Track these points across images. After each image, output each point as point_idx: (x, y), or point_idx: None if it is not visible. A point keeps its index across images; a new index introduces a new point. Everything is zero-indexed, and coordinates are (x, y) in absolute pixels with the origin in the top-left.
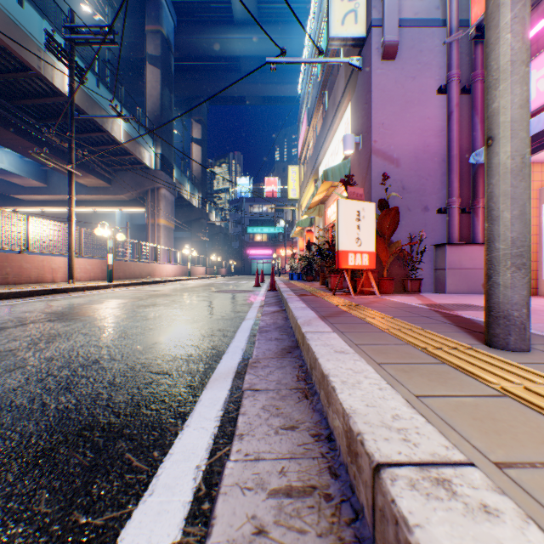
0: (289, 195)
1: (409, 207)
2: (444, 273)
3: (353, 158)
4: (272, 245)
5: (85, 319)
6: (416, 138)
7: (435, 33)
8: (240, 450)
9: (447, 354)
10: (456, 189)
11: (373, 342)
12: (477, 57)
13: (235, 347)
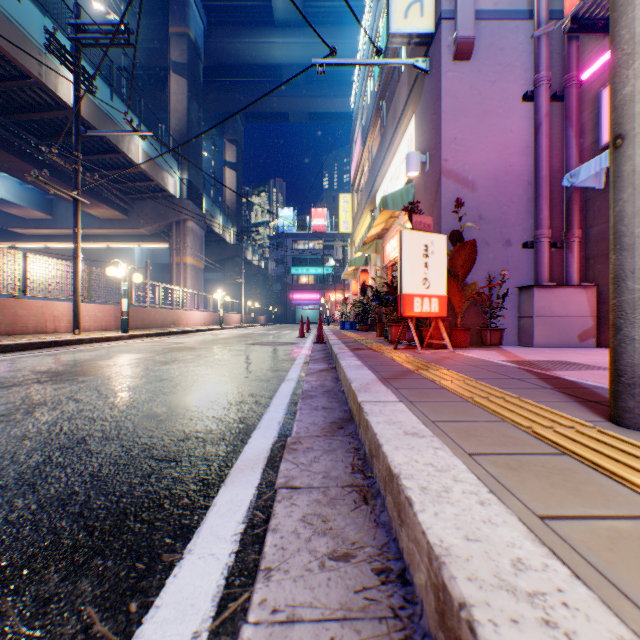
0: (340, 228)
1: (487, 241)
2: (530, 322)
3: (418, 182)
4: (320, 288)
5: (84, 379)
6: (496, 157)
7: (519, 27)
8: (264, 602)
9: (563, 437)
10: (546, 218)
11: (456, 418)
12: (571, 56)
13: (269, 419)
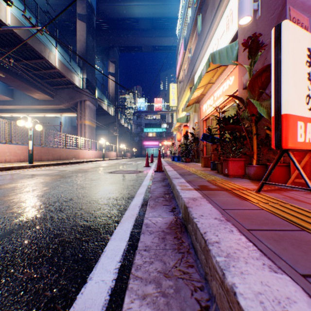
0: (170, 103)
1: None
2: None
3: (243, 36)
4: (158, 139)
5: None
6: None
7: None
8: None
9: None
10: None
11: None
12: None
13: None
